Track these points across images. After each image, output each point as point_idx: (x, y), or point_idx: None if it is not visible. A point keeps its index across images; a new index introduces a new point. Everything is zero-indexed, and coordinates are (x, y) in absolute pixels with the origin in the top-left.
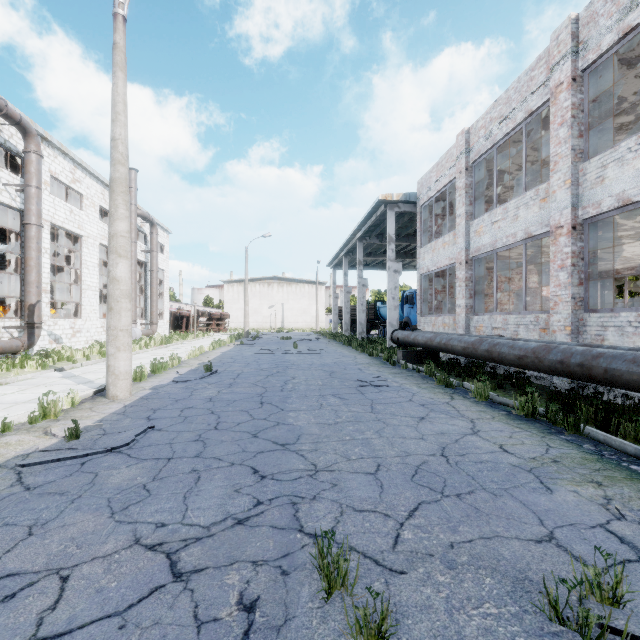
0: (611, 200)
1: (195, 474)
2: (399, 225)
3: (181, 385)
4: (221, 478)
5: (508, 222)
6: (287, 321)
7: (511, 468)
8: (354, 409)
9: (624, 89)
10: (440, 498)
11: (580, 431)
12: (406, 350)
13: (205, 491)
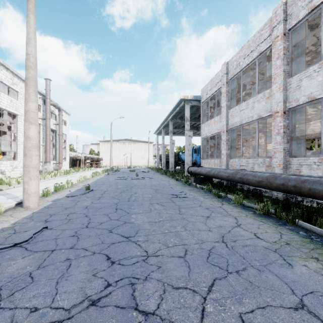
0: (304, 98)
1: (68, 262)
2: (191, 112)
3: (70, 198)
4: (85, 265)
5: (249, 110)
6: (133, 162)
7: (264, 249)
8: (169, 212)
9: (307, 42)
10: (226, 275)
11: (296, 223)
12: (195, 177)
13: (72, 276)
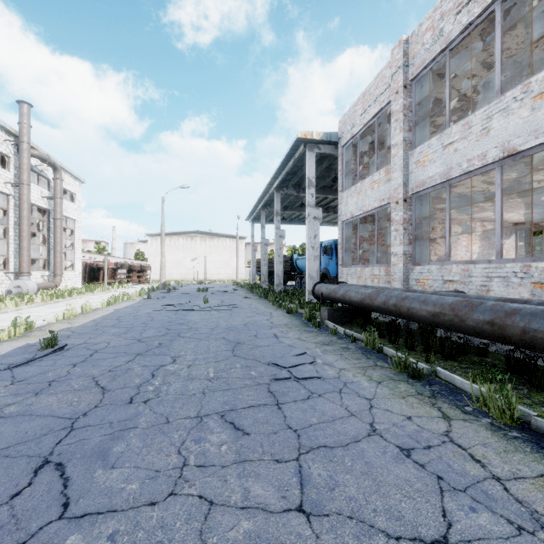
0: None
1: None
2: (317, 173)
3: None
4: None
5: (471, 140)
6: (209, 273)
7: None
8: (257, 491)
9: None
10: None
11: None
12: (332, 308)
13: None
